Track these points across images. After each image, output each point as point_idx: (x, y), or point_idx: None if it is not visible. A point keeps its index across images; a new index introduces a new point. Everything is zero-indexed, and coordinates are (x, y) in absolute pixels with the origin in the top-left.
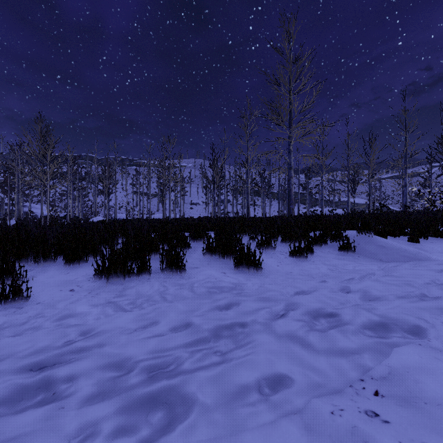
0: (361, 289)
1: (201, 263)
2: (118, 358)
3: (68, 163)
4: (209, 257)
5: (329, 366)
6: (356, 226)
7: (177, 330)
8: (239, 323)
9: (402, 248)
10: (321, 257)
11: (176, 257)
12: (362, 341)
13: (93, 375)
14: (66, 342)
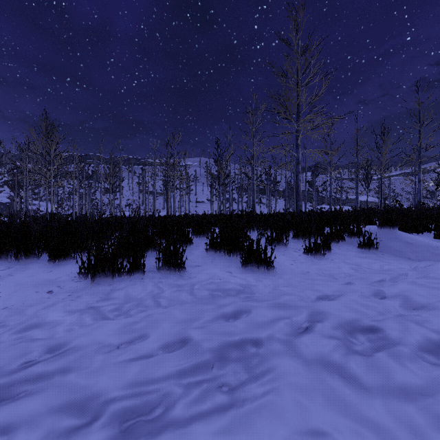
0: (402, 294)
1: (203, 261)
2: (76, 399)
3: (73, 161)
4: (213, 254)
5: (399, 423)
6: (378, 221)
7: (167, 351)
8: (252, 341)
9: (433, 245)
10: (339, 254)
11: (175, 254)
12: (433, 375)
13: (29, 432)
14: (15, 368)
